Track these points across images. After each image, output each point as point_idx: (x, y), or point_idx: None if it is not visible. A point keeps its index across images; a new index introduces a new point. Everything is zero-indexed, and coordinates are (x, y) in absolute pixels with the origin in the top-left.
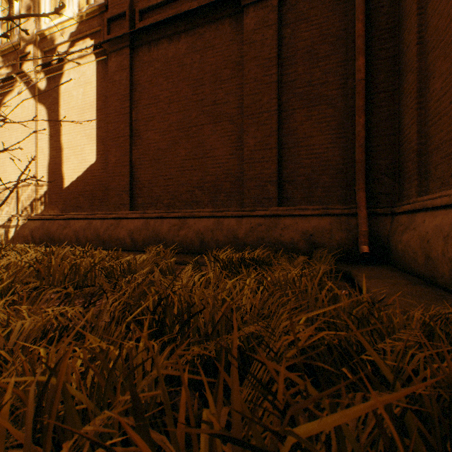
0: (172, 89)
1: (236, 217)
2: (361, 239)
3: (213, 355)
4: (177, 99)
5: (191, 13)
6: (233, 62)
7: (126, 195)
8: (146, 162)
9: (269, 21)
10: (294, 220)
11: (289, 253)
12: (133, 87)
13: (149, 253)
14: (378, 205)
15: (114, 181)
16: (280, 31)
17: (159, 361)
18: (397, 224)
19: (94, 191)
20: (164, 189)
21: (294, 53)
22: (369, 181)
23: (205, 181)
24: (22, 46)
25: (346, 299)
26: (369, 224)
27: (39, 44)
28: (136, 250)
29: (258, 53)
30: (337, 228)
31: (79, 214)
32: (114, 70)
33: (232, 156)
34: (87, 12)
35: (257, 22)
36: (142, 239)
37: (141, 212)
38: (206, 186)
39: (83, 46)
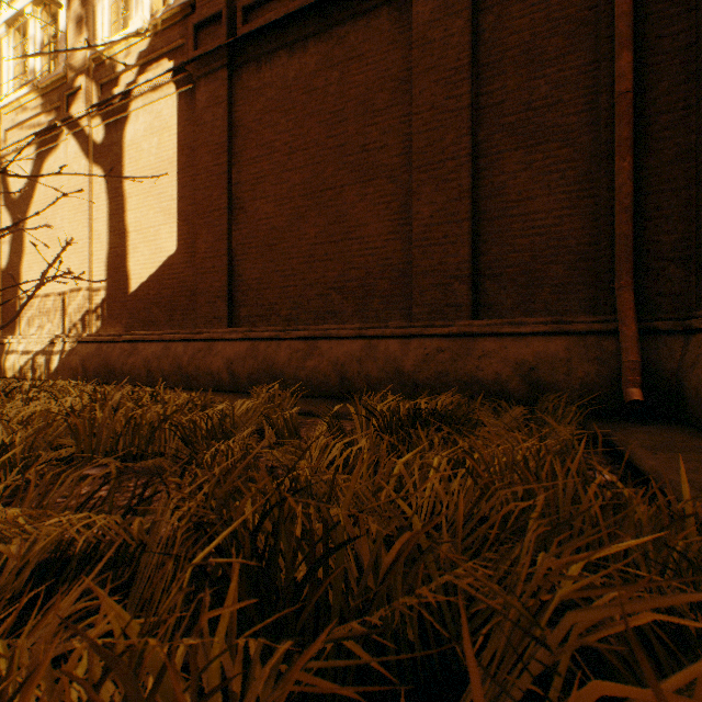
0: (294, 130)
1: (399, 338)
2: (626, 377)
3: (386, 672)
4: (302, 147)
5: (325, 3)
6: (394, 79)
7: (223, 304)
8: (253, 249)
9: (456, 5)
10: (500, 343)
11: (492, 400)
12: (232, 130)
13: (256, 397)
14: (657, 315)
15: (204, 282)
16: (476, 20)
17: (257, 684)
18: (700, 349)
19: (174, 297)
20: (281, 293)
21: (501, 56)
22: (640, 272)
23: (347, 278)
24: (70, 79)
25: (645, 507)
26: (640, 350)
27: (94, 73)
28: (238, 391)
29: (438, 60)
30: (579, 356)
31: (151, 333)
32: (204, 106)
33: (393, 236)
34: (163, 18)
35: (435, 9)
36: (246, 374)
37: (245, 331)
38: (349, 286)
39: (158, 71)
